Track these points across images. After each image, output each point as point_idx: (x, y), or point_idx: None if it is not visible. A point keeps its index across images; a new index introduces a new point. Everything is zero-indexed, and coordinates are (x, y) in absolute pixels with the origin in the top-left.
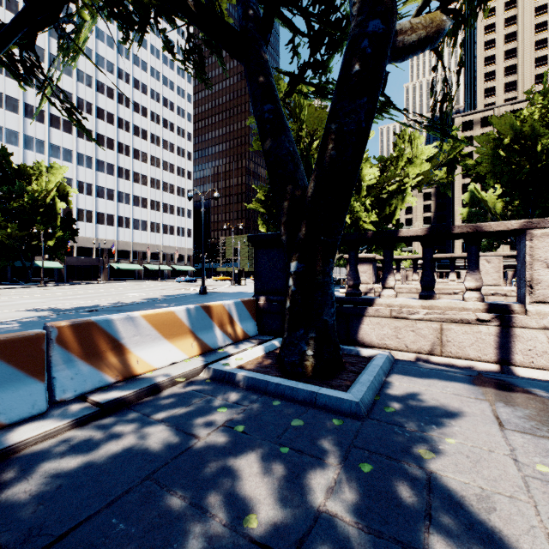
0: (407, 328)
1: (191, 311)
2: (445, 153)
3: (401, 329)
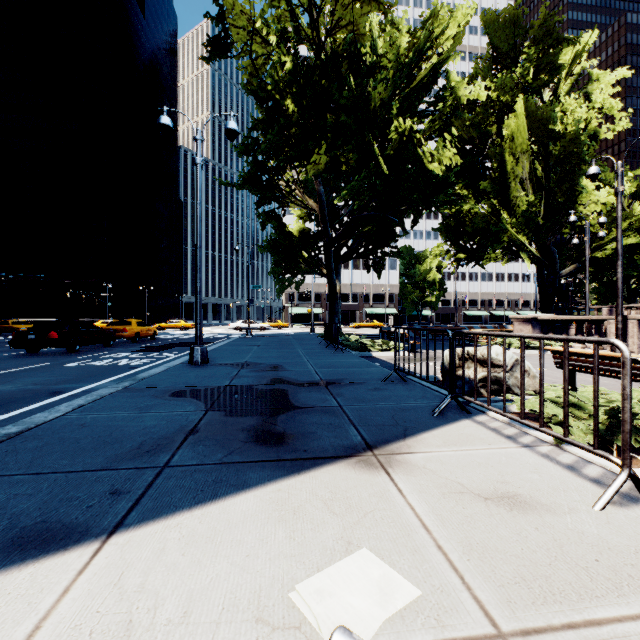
0: None
1: None
2: None
3: None
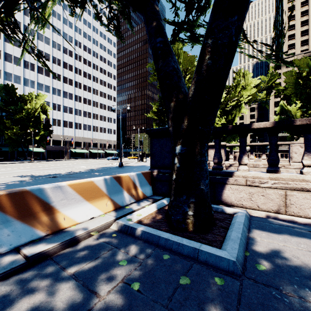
0: (259, 193)
1: (106, 181)
2: (265, 83)
3: (254, 194)
